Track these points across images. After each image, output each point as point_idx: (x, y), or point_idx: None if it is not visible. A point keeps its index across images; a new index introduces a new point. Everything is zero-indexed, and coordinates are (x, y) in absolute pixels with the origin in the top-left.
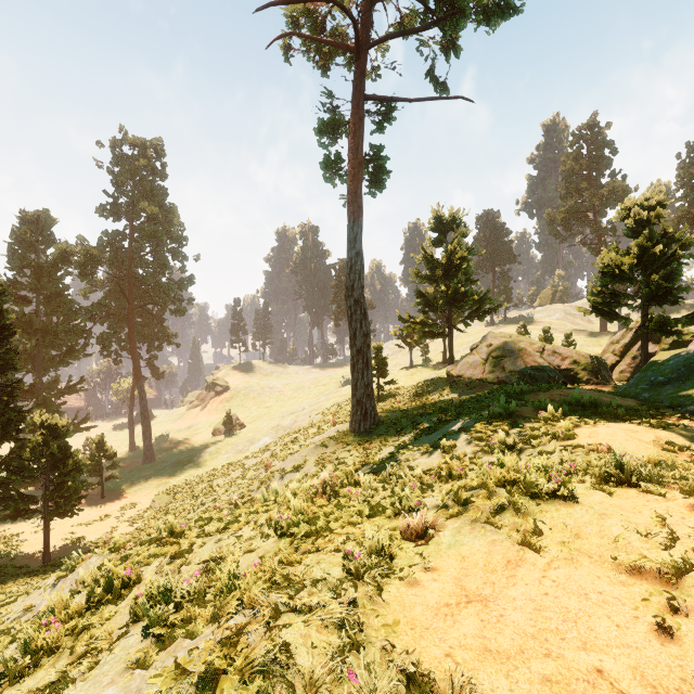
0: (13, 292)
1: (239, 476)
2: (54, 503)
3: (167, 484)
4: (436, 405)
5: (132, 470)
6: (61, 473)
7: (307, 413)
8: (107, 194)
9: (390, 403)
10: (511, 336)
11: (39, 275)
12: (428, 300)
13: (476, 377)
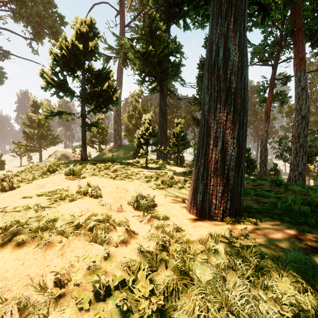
0: None
1: None
2: None
3: None
4: None
5: None
6: None
7: None
8: None
9: None
10: (64, 152)
11: None
12: (30, 136)
13: None
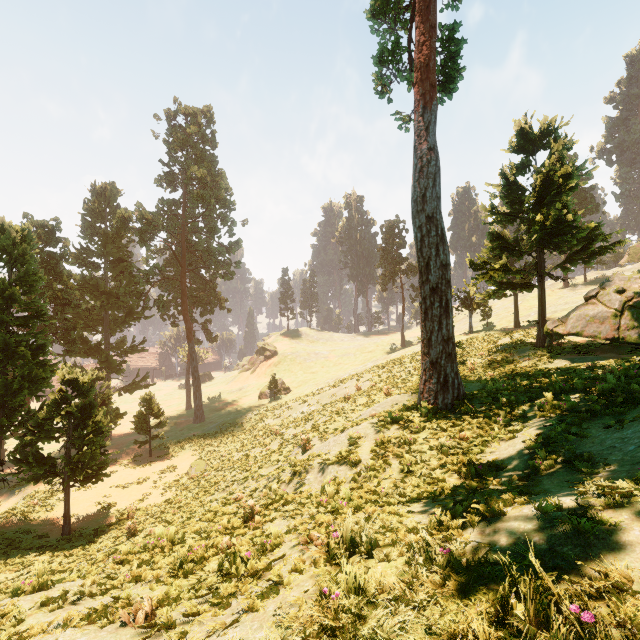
0: (84, 258)
1: (275, 450)
2: (70, 469)
3: (209, 447)
4: (550, 373)
5: (183, 428)
6: (81, 435)
7: (353, 380)
8: (163, 163)
9: (460, 371)
10: None
11: (105, 242)
12: (507, 243)
13: (605, 336)
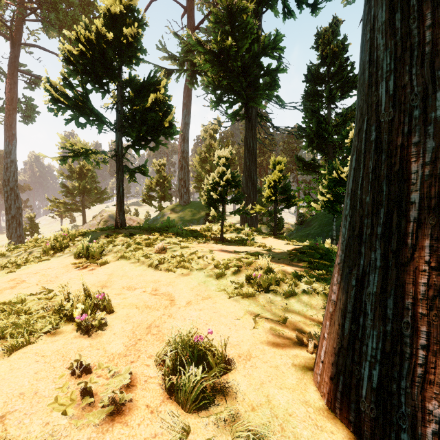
0: None
1: None
2: None
3: None
4: None
5: None
6: None
7: None
8: None
9: None
10: (113, 211)
11: None
12: (70, 190)
13: None
